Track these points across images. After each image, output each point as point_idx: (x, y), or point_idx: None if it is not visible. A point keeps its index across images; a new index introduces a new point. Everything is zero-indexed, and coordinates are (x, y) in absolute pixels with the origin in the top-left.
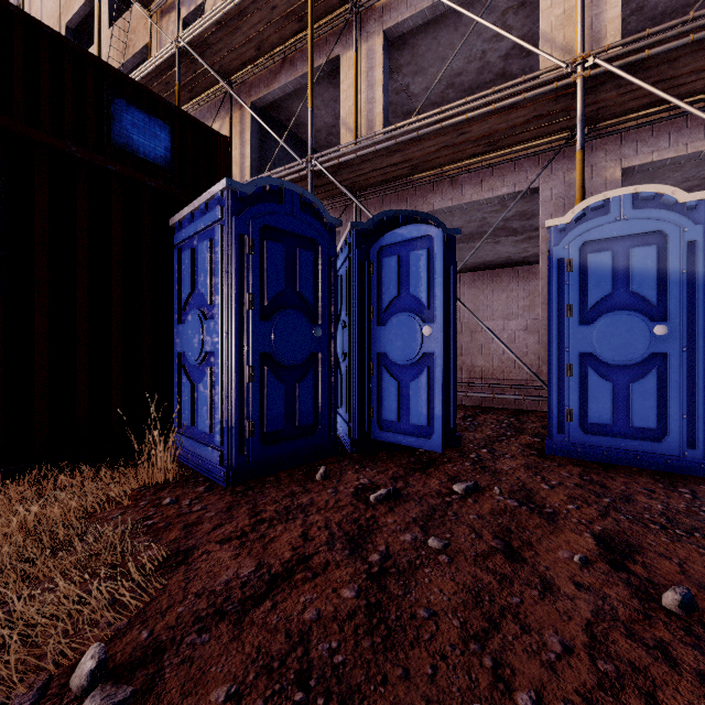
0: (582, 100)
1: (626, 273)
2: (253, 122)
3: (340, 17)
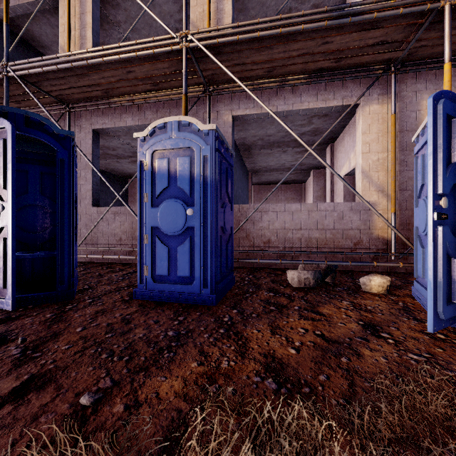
0: (185, 62)
1: (176, 174)
2: None
3: None
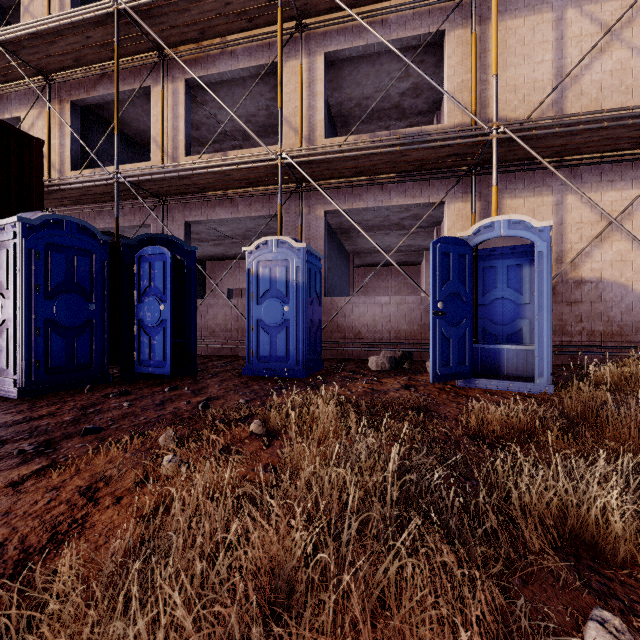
0: (280, 176)
1: (276, 279)
2: (74, 118)
3: (151, 58)
